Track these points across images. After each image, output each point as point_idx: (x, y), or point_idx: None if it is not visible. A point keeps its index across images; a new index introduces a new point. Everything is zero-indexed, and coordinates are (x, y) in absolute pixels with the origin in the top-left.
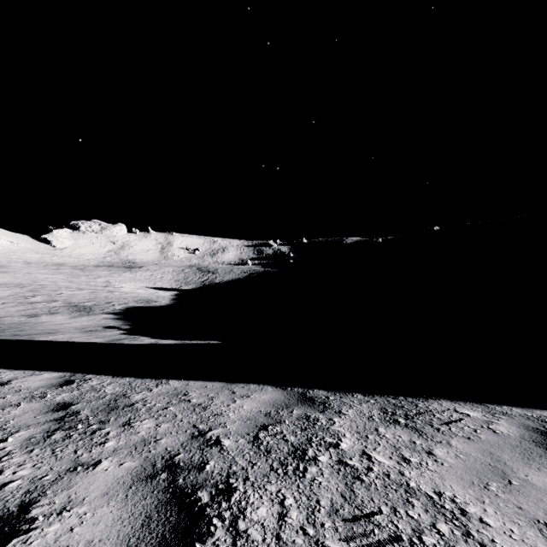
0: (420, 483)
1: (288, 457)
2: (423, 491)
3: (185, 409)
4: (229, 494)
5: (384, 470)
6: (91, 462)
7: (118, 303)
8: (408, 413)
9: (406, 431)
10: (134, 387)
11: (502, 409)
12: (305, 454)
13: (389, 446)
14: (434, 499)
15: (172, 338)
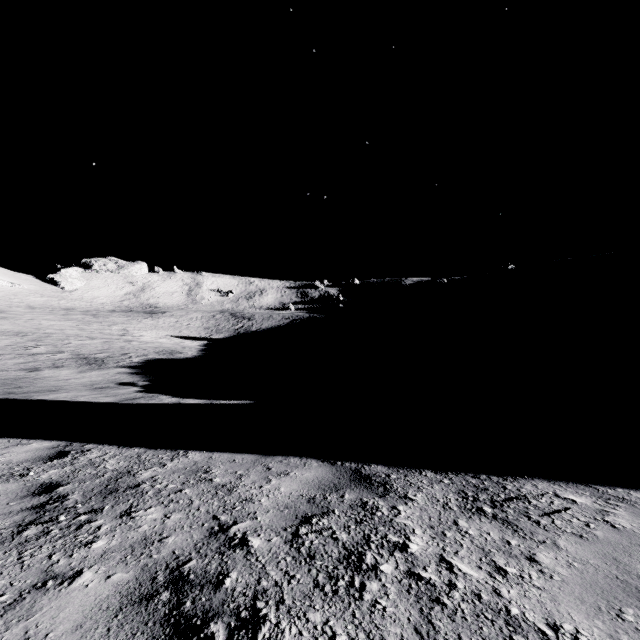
0: (524, 609)
1: (338, 566)
2: (531, 622)
3: (205, 493)
4: (255, 628)
5: (472, 587)
6: (67, 574)
7: (136, 355)
8: (495, 498)
9: (495, 525)
10: (143, 461)
11: (617, 493)
12: (362, 561)
13: (475, 549)
14: (549, 637)
15: (197, 397)
